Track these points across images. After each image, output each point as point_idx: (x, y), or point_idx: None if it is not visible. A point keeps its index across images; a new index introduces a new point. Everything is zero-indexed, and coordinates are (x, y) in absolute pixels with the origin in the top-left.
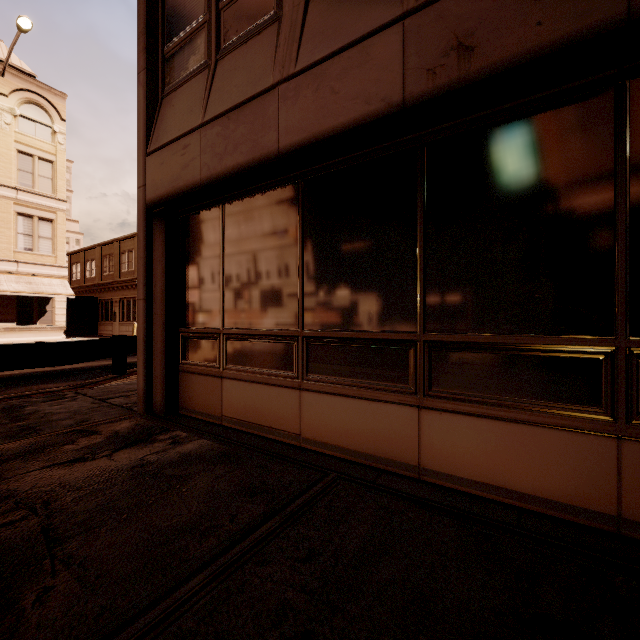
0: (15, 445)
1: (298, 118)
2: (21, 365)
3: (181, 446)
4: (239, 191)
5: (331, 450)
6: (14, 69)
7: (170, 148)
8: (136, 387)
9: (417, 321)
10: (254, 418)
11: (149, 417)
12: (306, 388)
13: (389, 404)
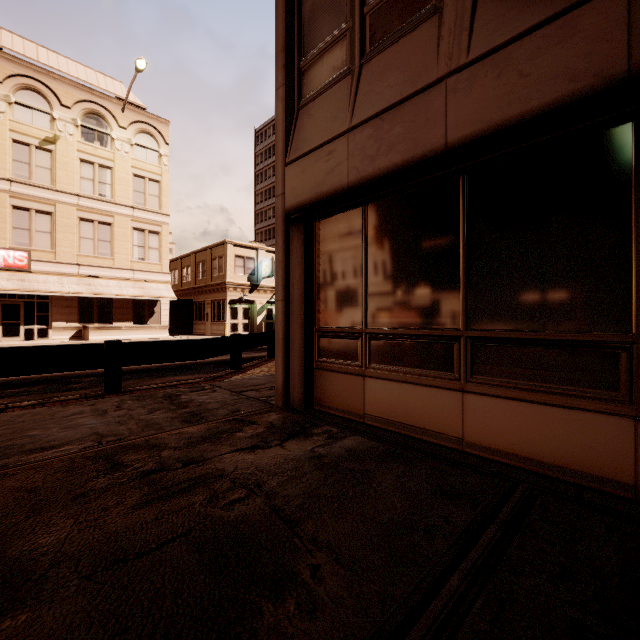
0: (195, 429)
1: (472, 109)
2: (168, 359)
3: (340, 441)
4: (385, 191)
5: (505, 458)
6: (131, 105)
7: (312, 156)
8: (258, 382)
9: (632, 320)
10: (403, 418)
11: (290, 411)
12: (470, 390)
13: (589, 413)
